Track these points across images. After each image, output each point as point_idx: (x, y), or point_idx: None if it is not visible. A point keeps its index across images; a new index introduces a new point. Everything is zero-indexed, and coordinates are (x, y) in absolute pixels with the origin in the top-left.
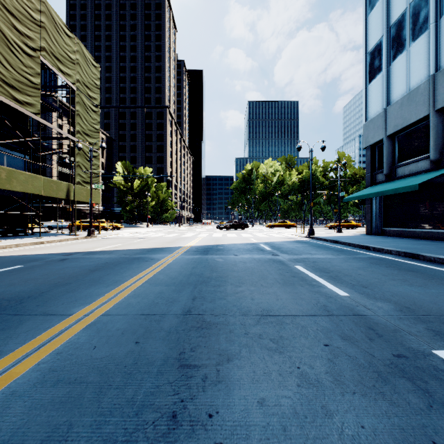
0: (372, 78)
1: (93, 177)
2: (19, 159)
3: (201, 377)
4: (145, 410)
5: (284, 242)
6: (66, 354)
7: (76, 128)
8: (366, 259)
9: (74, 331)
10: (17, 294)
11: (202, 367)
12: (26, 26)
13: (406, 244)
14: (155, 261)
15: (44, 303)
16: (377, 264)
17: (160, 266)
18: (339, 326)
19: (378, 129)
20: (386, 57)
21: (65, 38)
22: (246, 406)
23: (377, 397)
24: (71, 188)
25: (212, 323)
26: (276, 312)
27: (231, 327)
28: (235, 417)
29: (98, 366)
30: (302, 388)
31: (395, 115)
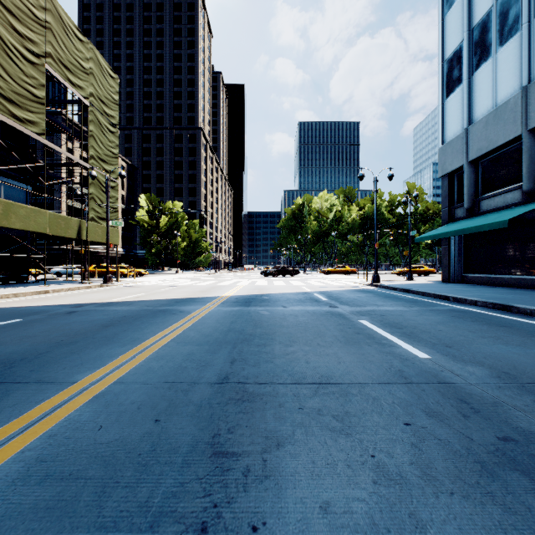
0: (451, 92)
1: (110, 213)
2: (20, 190)
3: (242, 470)
4: (163, 520)
5: (343, 291)
6: (61, 438)
7: (90, 152)
8: (446, 312)
9: (75, 405)
10: (8, 356)
11: (243, 455)
12: (28, 27)
13: (494, 293)
14: (185, 315)
15: (41, 367)
16: (461, 318)
17: (191, 320)
18: (422, 398)
19: (457, 153)
20: (467, 65)
21: (76, 42)
22: (304, 513)
23: (484, 499)
24: (83, 225)
25: (256, 394)
26: (338, 379)
27: (281, 399)
28: (289, 531)
29: (102, 454)
30: (379, 486)
31: (479, 136)
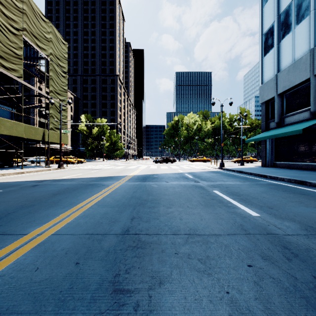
0: (267, 52)
1: (62, 125)
2: (8, 111)
3: (133, 305)
4: None
5: (202, 172)
6: (7, 277)
7: (50, 89)
8: (266, 185)
9: (23, 251)
10: None
11: (134, 292)
12: (11, 12)
13: (294, 173)
14: (105, 187)
15: (7, 223)
16: (276, 189)
17: (108, 190)
18: (257, 245)
19: (271, 89)
20: (276, 36)
21: (41, 22)
22: None
23: None
24: (45, 132)
25: (146, 242)
26: (201, 231)
27: (163, 246)
28: None
29: (34, 292)
30: None
31: (284, 79)
